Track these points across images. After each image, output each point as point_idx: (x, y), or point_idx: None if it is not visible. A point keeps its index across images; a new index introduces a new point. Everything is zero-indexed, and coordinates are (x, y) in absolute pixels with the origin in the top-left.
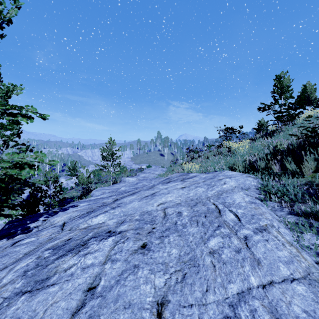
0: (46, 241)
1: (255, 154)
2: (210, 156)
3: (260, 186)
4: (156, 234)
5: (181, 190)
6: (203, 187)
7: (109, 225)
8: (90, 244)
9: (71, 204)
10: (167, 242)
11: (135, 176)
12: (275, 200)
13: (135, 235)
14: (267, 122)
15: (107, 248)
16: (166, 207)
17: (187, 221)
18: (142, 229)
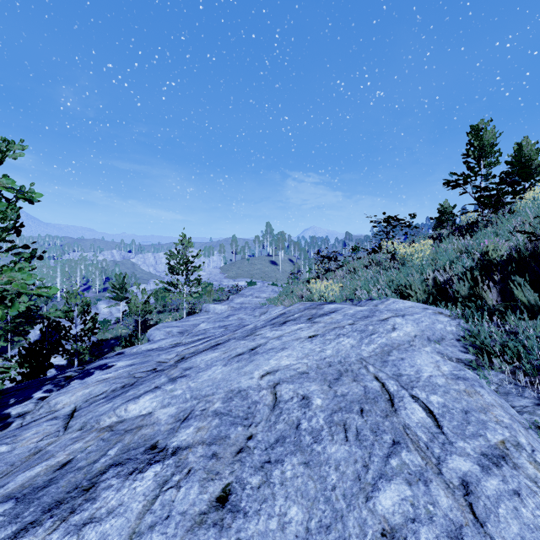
0: (24, 459)
1: (446, 267)
2: (358, 267)
3: (464, 334)
4: (254, 456)
5: (308, 343)
6: (352, 337)
7: (159, 422)
8: (104, 487)
9: (102, 361)
10: (279, 482)
11: (226, 302)
12: (502, 367)
13: (207, 462)
14: (454, 208)
15: (137, 504)
16: (279, 381)
17: (323, 424)
18: (224, 440)
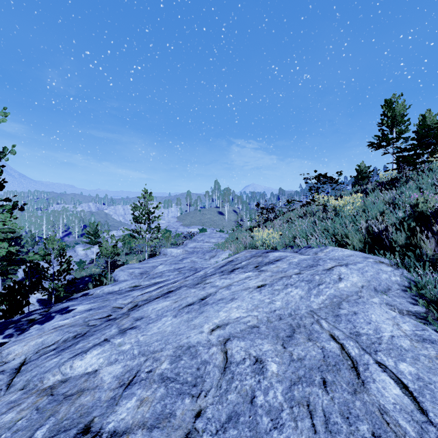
0: None
1: (378, 218)
2: (293, 217)
3: (408, 284)
4: None
5: (256, 293)
6: (300, 287)
7: (101, 386)
8: None
9: (65, 304)
10: None
11: (181, 246)
12: None
13: None
14: (369, 168)
15: None
16: (229, 336)
17: (282, 401)
18: (169, 420)
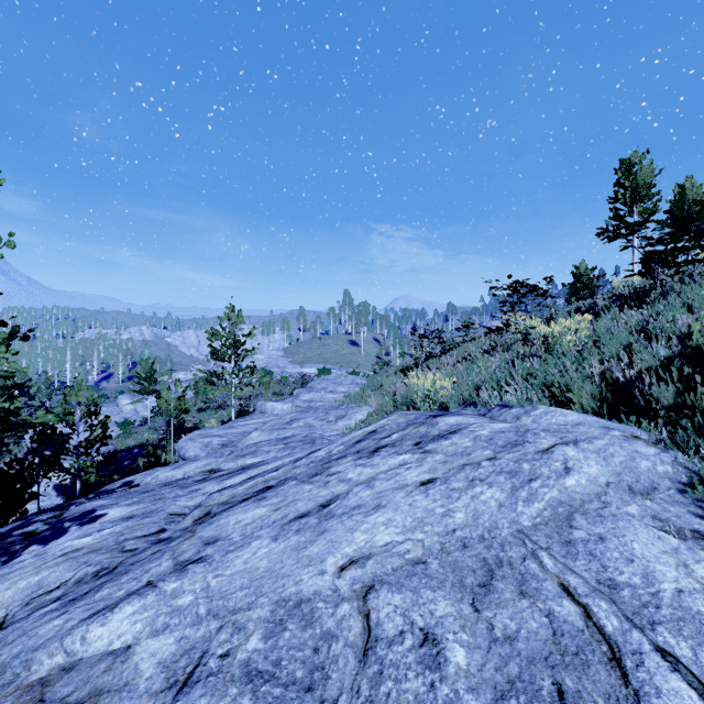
0: None
1: (622, 357)
2: (474, 353)
3: (687, 479)
4: None
5: (420, 495)
6: (497, 485)
7: (134, 684)
8: None
9: (89, 504)
10: None
11: (289, 399)
12: None
13: None
14: (593, 271)
15: None
16: (372, 581)
17: None
18: None
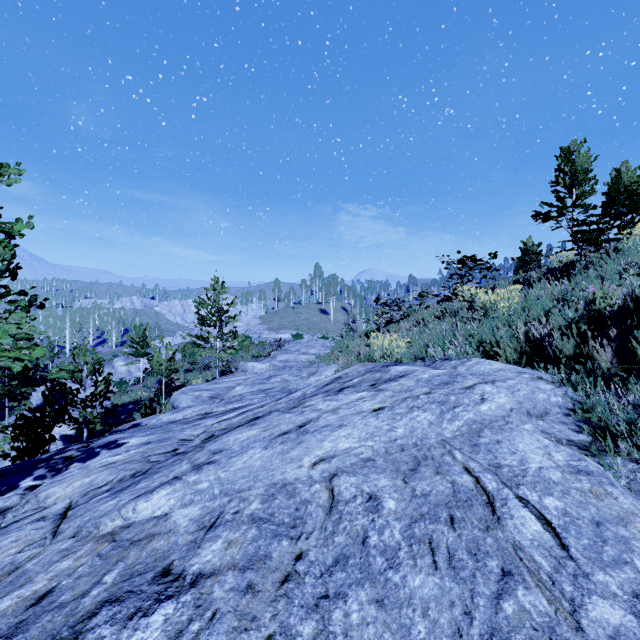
0: None
1: (541, 319)
2: (427, 318)
3: (573, 407)
4: (305, 587)
5: (372, 418)
6: (429, 410)
7: (176, 529)
8: None
9: (111, 437)
10: (341, 631)
11: (267, 360)
12: (631, 454)
13: (239, 599)
14: (539, 246)
15: None
16: (336, 471)
17: (400, 539)
18: (264, 562)
